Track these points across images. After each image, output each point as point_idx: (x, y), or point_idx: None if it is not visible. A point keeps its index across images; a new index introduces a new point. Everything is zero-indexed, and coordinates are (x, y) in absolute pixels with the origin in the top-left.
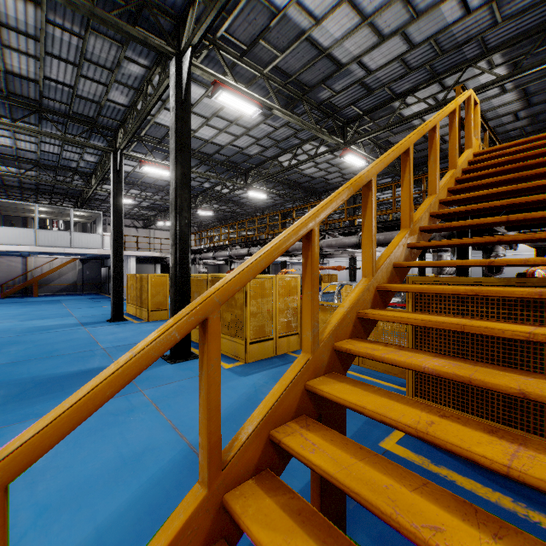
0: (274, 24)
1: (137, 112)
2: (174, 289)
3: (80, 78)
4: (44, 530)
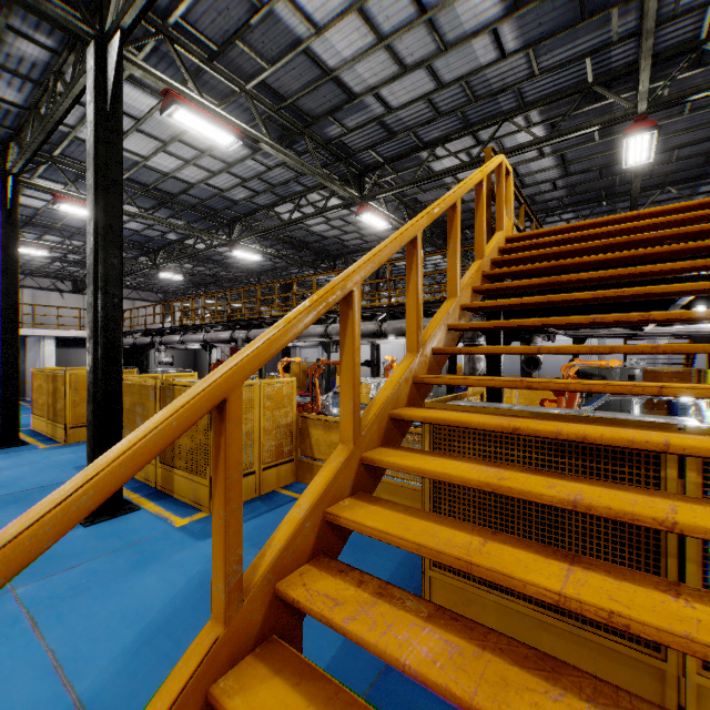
0: (256, 21)
1: (41, 118)
2: (92, 407)
3: None
4: None
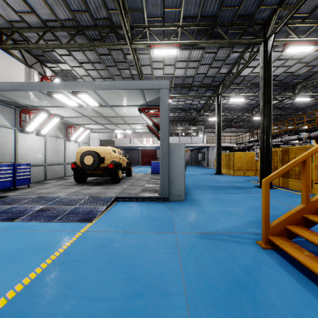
0: None
1: (232, 74)
2: (262, 154)
3: (209, 69)
4: (253, 211)
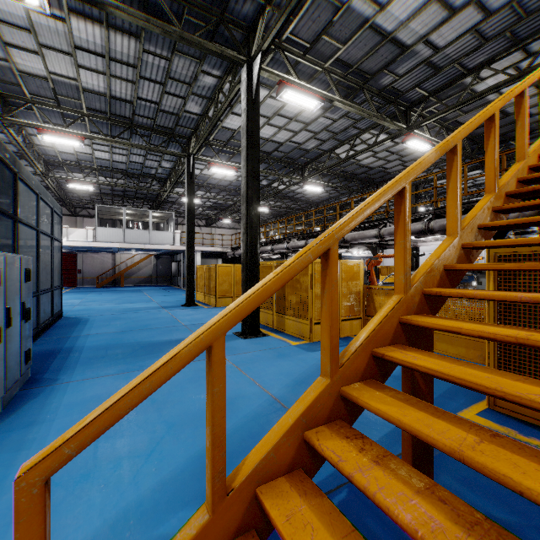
0: (337, 18)
1: (209, 118)
2: (245, 273)
3: (164, 95)
4: (175, 437)
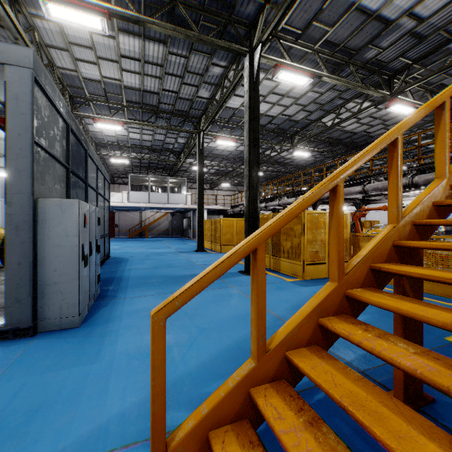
0: (326, 6)
1: (216, 101)
2: (248, 222)
3: (182, 85)
4: (206, 337)
